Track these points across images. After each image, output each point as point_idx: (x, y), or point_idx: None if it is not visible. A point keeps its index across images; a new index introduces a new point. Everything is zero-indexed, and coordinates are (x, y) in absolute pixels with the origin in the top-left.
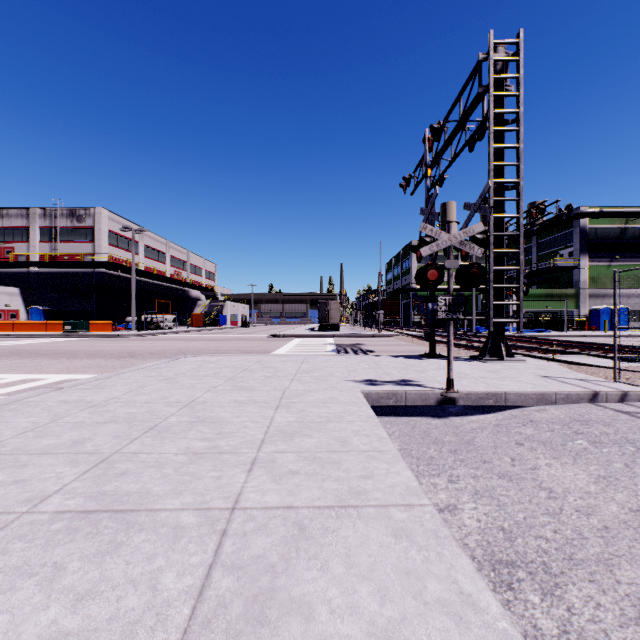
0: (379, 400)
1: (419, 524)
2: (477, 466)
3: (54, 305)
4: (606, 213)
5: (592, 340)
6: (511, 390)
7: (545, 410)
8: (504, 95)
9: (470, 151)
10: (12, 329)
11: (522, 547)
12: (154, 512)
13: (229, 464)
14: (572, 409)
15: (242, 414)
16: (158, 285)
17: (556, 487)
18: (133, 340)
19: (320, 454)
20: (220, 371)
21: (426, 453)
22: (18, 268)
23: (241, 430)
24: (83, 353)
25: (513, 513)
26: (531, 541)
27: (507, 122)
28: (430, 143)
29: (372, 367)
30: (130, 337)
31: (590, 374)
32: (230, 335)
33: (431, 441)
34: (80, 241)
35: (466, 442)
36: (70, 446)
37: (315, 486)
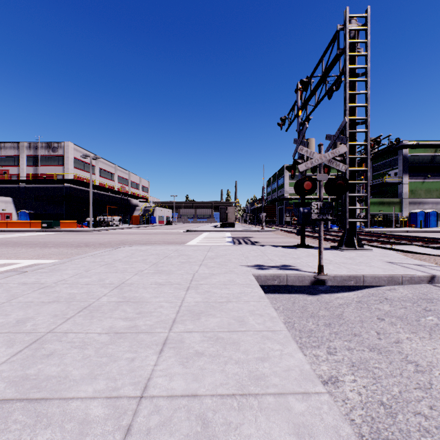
0: (266, 281)
1: (319, 418)
2: (349, 339)
3: (36, 209)
4: (421, 145)
5: (413, 234)
6: (368, 274)
7: (395, 289)
8: (356, 55)
9: (329, 98)
10: (6, 226)
11: (404, 425)
12: (66, 401)
13: (143, 344)
14: (416, 289)
15: (160, 295)
16: (109, 196)
17: (420, 361)
18: (90, 234)
19: (222, 334)
20: (147, 258)
21: (306, 326)
22: (11, 184)
23: (157, 310)
24: (52, 243)
25: (389, 387)
26: (411, 418)
27: (358, 75)
28: (300, 93)
29: (259, 255)
30: (88, 232)
31: (423, 260)
32: (158, 230)
33: (309, 315)
34: (54, 165)
35: (337, 316)
36: (13, 325)
37: (218, 370)
